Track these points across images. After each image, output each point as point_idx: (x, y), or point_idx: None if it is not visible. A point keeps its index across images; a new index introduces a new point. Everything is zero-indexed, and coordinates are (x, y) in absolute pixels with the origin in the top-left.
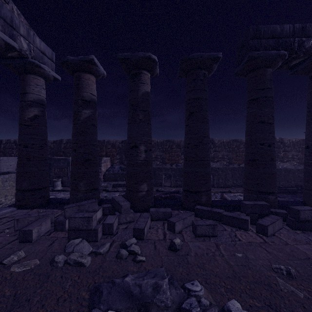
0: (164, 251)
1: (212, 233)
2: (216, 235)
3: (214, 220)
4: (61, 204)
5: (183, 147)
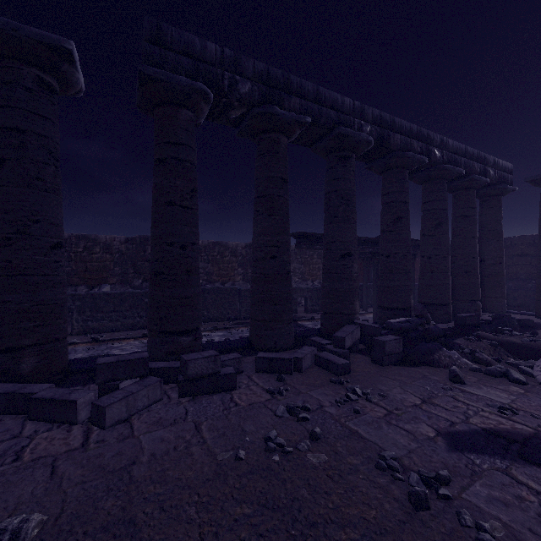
0: None
1: None
2: None
3: (20, 414)
4: None
5: (118, 251)
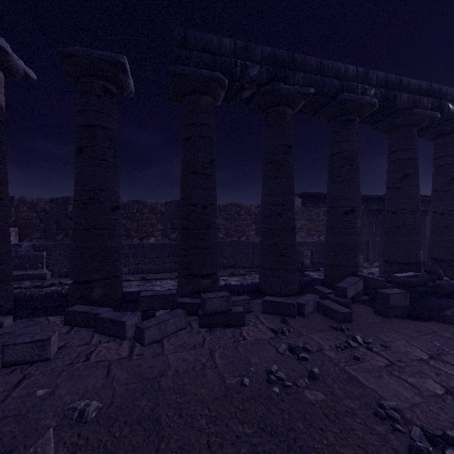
0: None
1: (40, 355)
2: (49, 357)
3: (91, 328)
4: None
5: (160, 212)
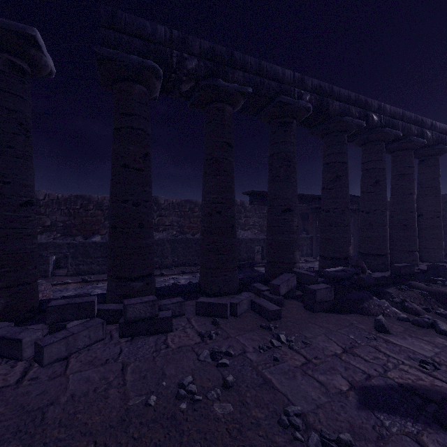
0: None
1: None
2: None
3: None
4: None
5: (107, 208)
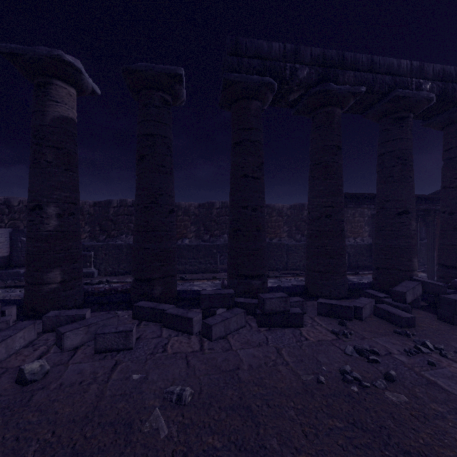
0: (2, 388)
1: (125, 344)
2: (131, 347)
3: (157, 322)
4: None
5: (193, 214)
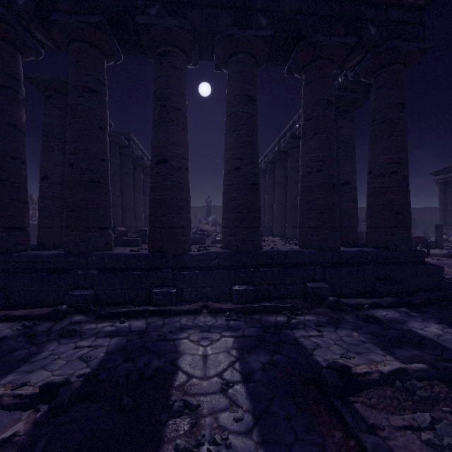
0: None
1: None
2: None
3: None
4: (39, 250)
5: None
